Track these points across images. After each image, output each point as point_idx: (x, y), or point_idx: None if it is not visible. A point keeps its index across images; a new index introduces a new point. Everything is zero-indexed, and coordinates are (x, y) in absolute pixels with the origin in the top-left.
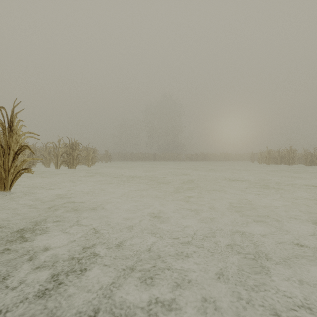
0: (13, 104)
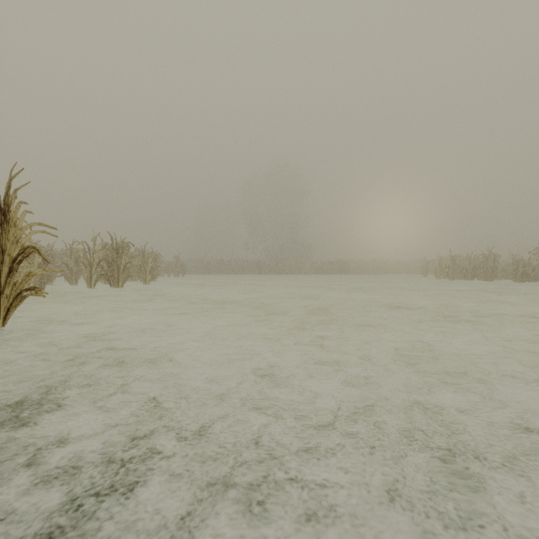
0: (10, 174)
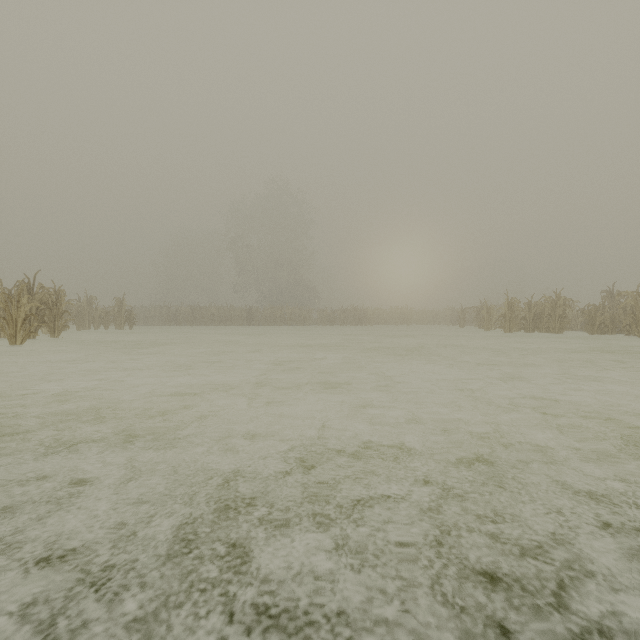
0: None
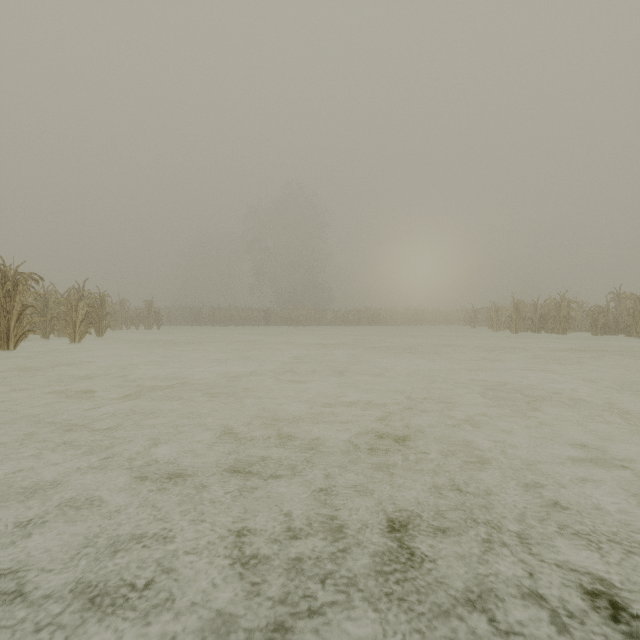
0: None
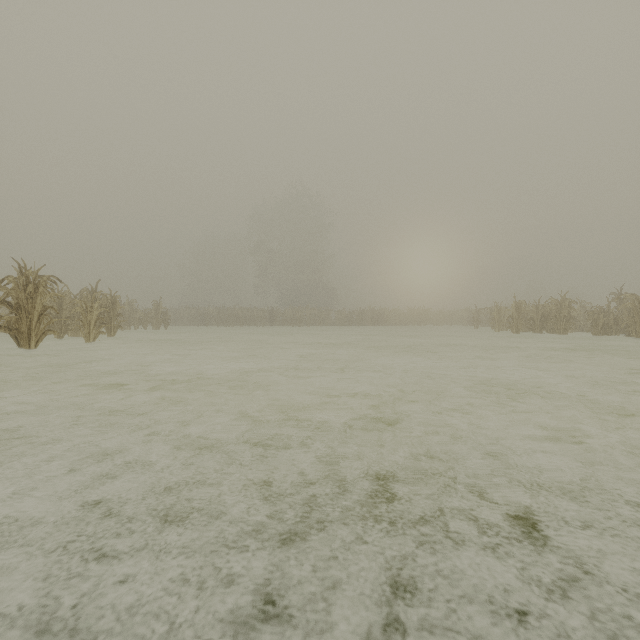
0: None
